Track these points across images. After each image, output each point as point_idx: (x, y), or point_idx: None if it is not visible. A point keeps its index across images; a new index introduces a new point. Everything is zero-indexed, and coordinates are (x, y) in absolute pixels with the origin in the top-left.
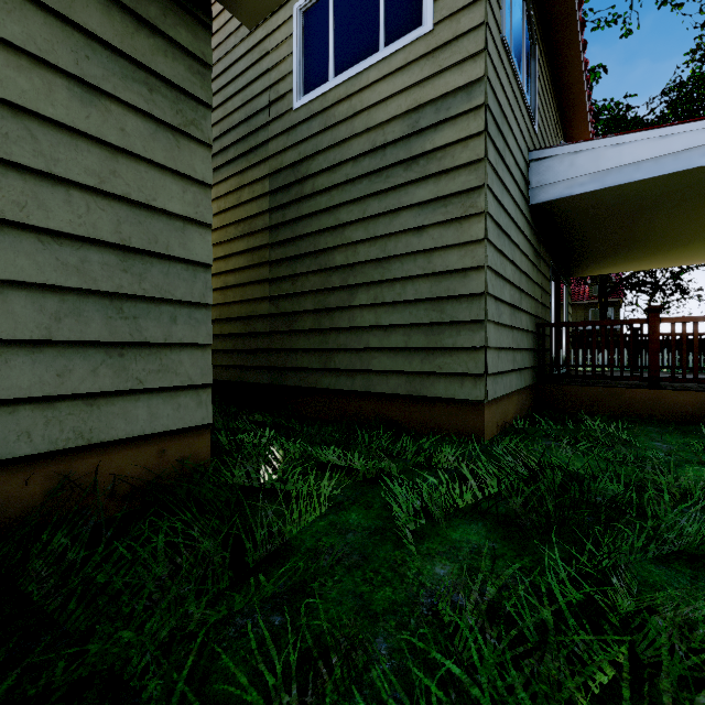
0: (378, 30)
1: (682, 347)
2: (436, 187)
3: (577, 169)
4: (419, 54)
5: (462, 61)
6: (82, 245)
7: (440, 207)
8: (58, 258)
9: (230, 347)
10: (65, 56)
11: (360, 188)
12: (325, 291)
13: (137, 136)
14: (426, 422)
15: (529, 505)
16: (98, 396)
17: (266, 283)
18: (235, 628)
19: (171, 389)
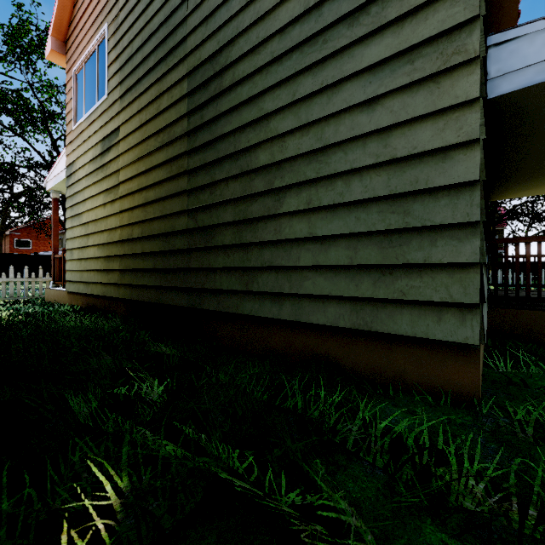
0: None
1: None
2: (397, 38)
3: None
4: None
5: None
6: None
7: (402, 65)
8: None
9: (150, 266)
10: None
11: (289, 65)
12: (247, 198)
13: None
14: (381, 368)
15: None
16: None
17: (184, 195)
18: None
19: None
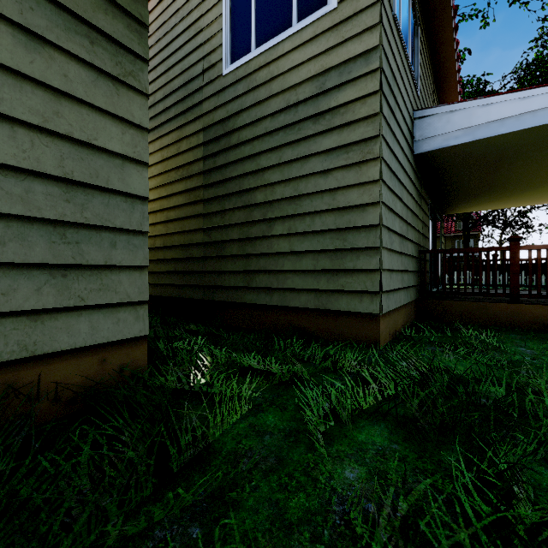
0: (291, 9)
1: (537, 269)
2: (340, 137)
3: (453, 125)
4: (325, 28)
5: (361, 32)
6: (26, 176)
7: (342, 154)
8: (3, 188)
9: (172, 269)
10: (9, 6)
11: (277, 139)
12: (248, 223)
13: (79, 82)
14: (331, 331)
15: (423, 406)
16: (42, 312)
17: (200, 217)
18: (153, 542)
19: (111, 305)
